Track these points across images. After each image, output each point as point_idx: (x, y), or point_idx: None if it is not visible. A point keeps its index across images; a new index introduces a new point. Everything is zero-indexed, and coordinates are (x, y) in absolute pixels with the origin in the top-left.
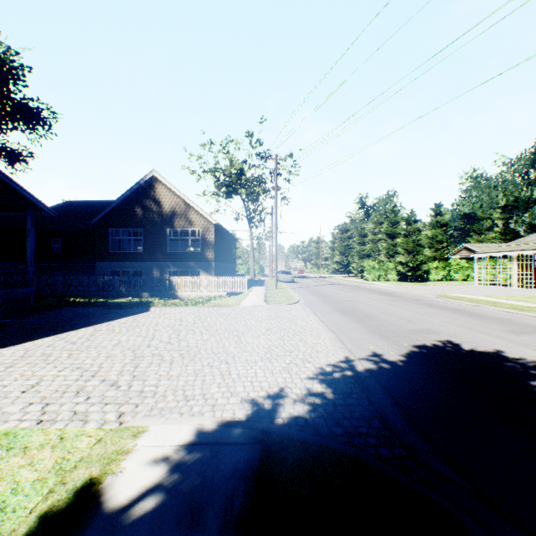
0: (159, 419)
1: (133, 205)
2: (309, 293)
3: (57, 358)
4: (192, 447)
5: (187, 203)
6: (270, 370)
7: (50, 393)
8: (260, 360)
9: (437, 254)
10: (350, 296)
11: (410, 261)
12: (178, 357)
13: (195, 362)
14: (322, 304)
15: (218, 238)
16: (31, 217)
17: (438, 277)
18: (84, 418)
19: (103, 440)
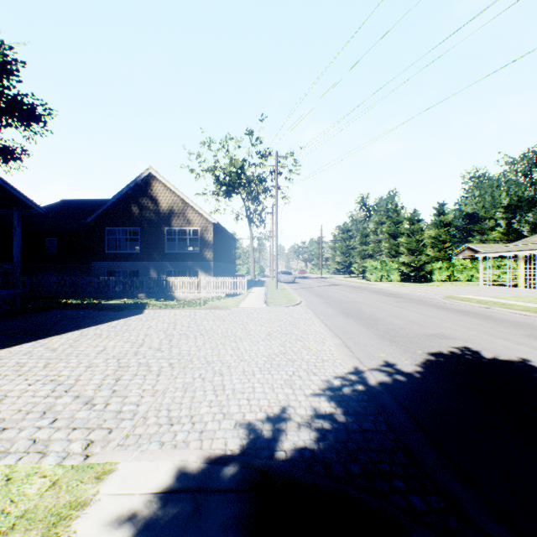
0: (133, 452)
1: (129, 203)
2: (311, 294)
3: (31, 369)
4: (168, 497)
5: (185, 202)
6: (270, 384)
7: (11, 413)
8: (259, 371)
9: (440, 254)
10: (353, 298)
11: (414, 261)
12: (167, 367)
13: (185, 373)
14: (325, 306)
15: (217, 237)
16: (17, 214)
17: (441, 278)
18: (42, 449)
19: (58, 483)
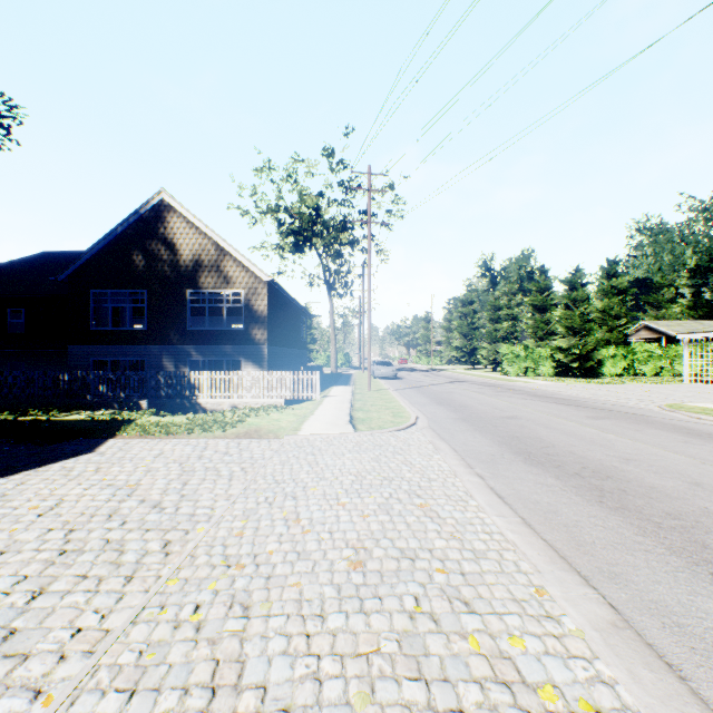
0: None
1: (129, 250)
2: (428, 400)
3: None
4: None
5: (220, 247)
6: None
7: None
8: None
9: (612, 335)
10: (506, 408)
11: (577, 346)
12: None
13: None
14: (467, 429)
15: (273, 306)
16: None
17: (616, 370)
18: None
19: None
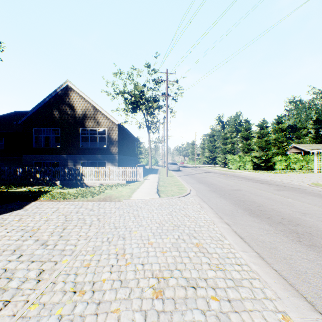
0: None
1: (52, 109)
2: (195, 181)
3: None
4: None
5: (95, 108)
6: None
7: None
8: None
9: (279, 150)
10: (233, 185)
11: (263, 155)
12: None
13: None
14: (216, 196)
15: (121, 136)
16: None
17: (281, 167)
18: None
19: None
